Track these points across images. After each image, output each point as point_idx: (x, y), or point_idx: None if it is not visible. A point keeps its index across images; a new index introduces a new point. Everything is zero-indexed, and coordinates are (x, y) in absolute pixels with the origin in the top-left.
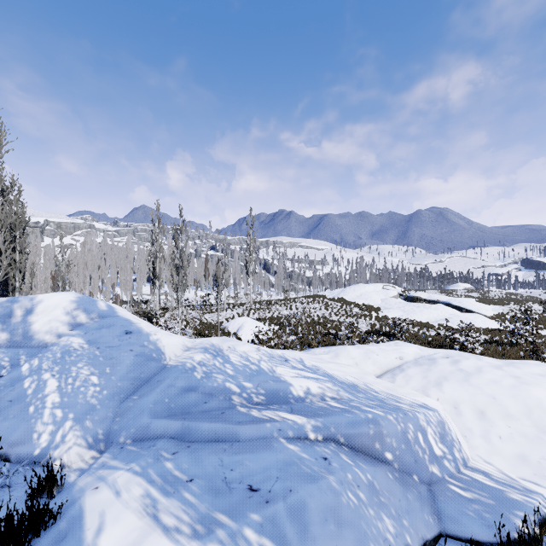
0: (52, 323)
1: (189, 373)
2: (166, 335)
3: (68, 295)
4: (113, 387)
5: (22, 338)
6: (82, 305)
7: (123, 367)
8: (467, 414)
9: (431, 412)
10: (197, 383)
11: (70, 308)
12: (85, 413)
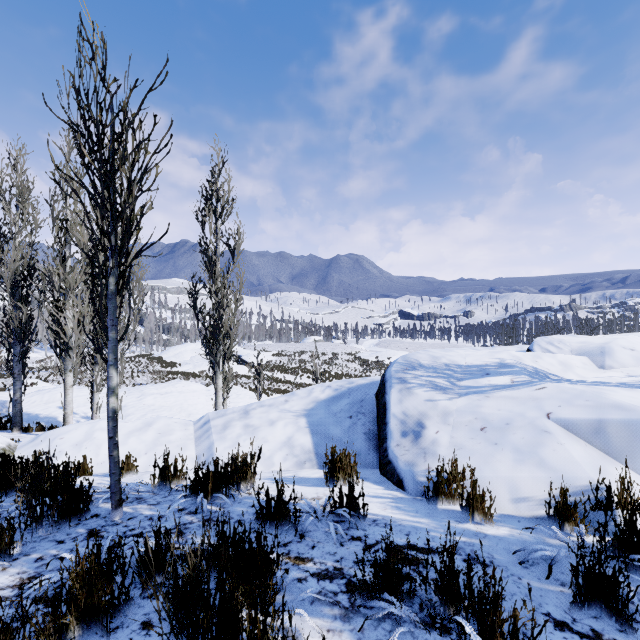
0: None
1: None
2: None
3: None
4: None
5: None
6: None
7: None
8: (30, 402)
9: (4, 401)
10: None
11: None
12: None
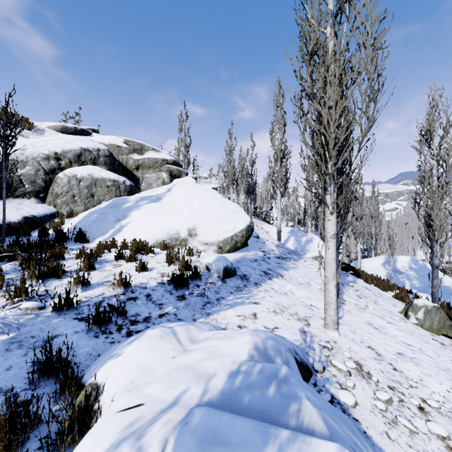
0: (403, 266)
1: (448, 287)
2: (445, 277)
3: (407, 257)
4: (423, 285)
5: (394, 269)
6: (413, 262)
7: (426, 282)
8: None
9: None
10: (449, 289)
11: (408, 262)
12: (416, 288)
